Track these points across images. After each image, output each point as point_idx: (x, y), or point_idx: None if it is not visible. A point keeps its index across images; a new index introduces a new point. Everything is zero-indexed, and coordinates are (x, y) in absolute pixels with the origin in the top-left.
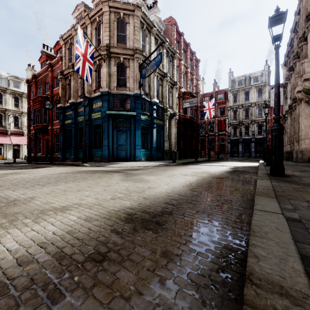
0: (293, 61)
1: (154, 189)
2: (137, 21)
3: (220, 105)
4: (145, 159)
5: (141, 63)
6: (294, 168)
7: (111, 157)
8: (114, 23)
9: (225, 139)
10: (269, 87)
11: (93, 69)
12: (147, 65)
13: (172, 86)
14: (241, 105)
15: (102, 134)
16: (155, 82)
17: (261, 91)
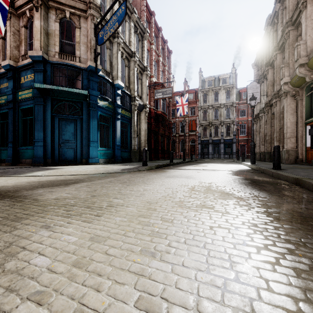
0: (274, 53)
1: None
2: None
3: (190, 105)
4: (105, 160)
5: (97, 23)
6: None
7: (50, 158)
8: None
9: (196, 139)
10: (235, 90)
11: (21, 23)
12: (105, 24)
13: (142, 71)
14: (211, 106)
15: (35, 124)
16: (119, 58)
17: (229, 93)
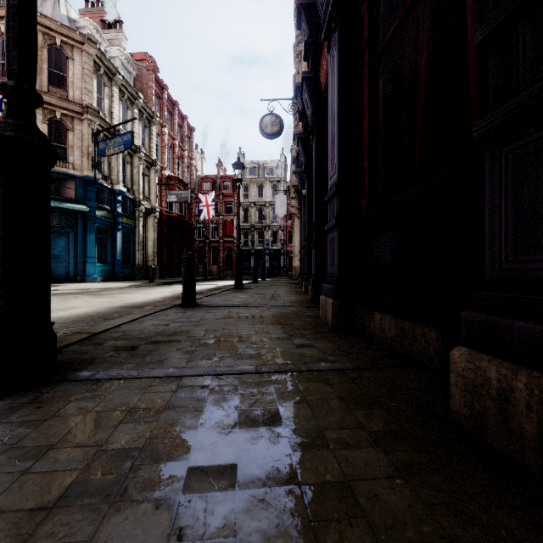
0: None
1: (133, 300)
2: (88, 60)
3: (226, 199)
4: (103, 278)
5: (97, 132)
6: (268, 284)
7: None
8: (43, 51)
9: (234, 248)
10: (285, 184)
11: None
12: (108, 139)
13: (149, 166)
14: (253, 203)
15: None
16: (120, 159)
17: (276, 188)
